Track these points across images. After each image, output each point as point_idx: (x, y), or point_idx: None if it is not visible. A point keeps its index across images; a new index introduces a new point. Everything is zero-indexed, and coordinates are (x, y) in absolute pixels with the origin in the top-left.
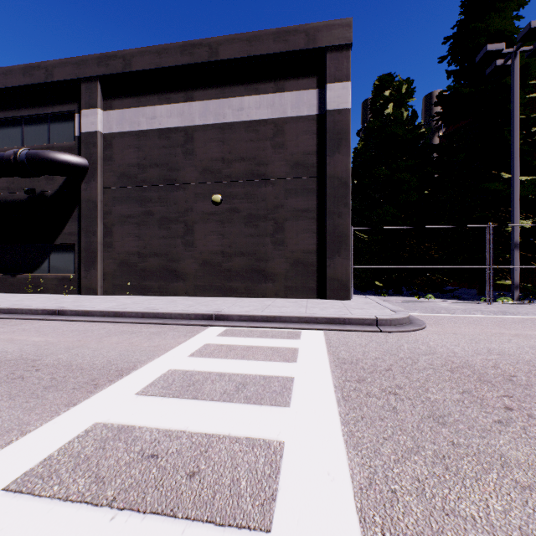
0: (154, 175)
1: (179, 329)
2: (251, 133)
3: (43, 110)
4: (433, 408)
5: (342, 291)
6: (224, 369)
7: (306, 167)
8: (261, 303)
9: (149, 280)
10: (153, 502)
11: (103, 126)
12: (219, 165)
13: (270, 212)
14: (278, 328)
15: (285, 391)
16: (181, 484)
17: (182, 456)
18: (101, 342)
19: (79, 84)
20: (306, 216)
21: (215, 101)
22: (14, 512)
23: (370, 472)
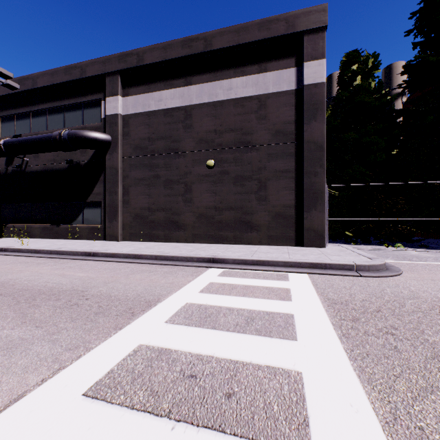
0: (161, 146)
1: (186, 269)
2: (239, 108)
3: (78, 99)
4: (434, 349)
5: (317, 239)
6: (231, 305)
7: (285, 135)
8: (249, 249)
9: (157, 230)
10: (202, 417)
11: (122, 109)
12: (212, 136)
13: (254, 173)
14: (267, 271)
15: (289, 326)
16: (221, 403)
17: (217, 378)
18: (128, 278)
19: (105, 77)
20: (286, 176)
21: (209, 84)
22: (95, 415)
23: (391, 407)
